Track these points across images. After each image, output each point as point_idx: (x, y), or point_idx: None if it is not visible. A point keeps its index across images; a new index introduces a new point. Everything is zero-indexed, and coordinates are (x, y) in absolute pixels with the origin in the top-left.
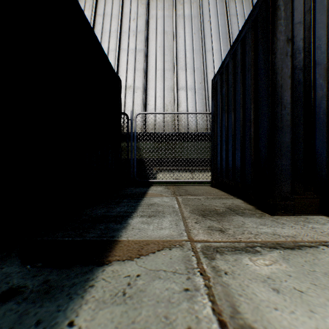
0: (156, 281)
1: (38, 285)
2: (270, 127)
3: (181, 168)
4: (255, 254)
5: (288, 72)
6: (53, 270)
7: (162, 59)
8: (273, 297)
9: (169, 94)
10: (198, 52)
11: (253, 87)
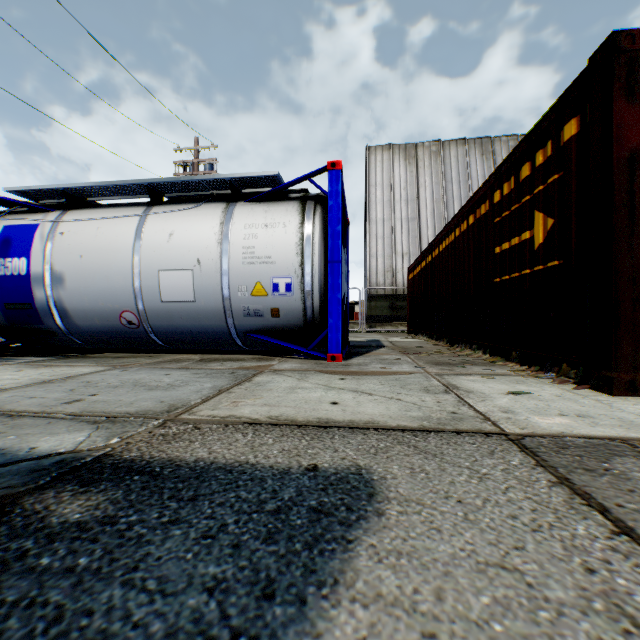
0: None
1: None
2: None
3: None
4: None
5: None
6: None
7: None
8: None
9: None
10: None
11: None
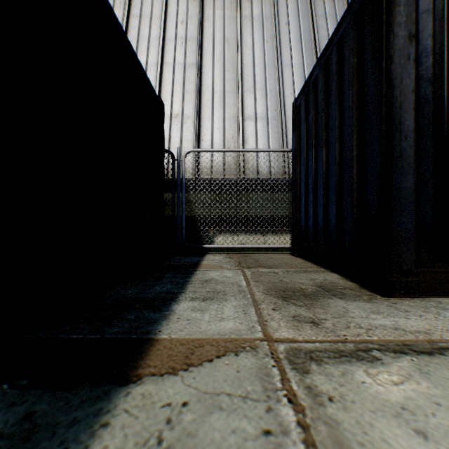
0: (215, 415)
1: (15, 422)
2: (383, 167)
3: (249, 229)
4: (372, 364)
5: (411, 85)
6: (45, 392)
7: (221, 78)
8: (420, 448)
9: (232, 126)
10: (272, 68)
11: (356, 109)
